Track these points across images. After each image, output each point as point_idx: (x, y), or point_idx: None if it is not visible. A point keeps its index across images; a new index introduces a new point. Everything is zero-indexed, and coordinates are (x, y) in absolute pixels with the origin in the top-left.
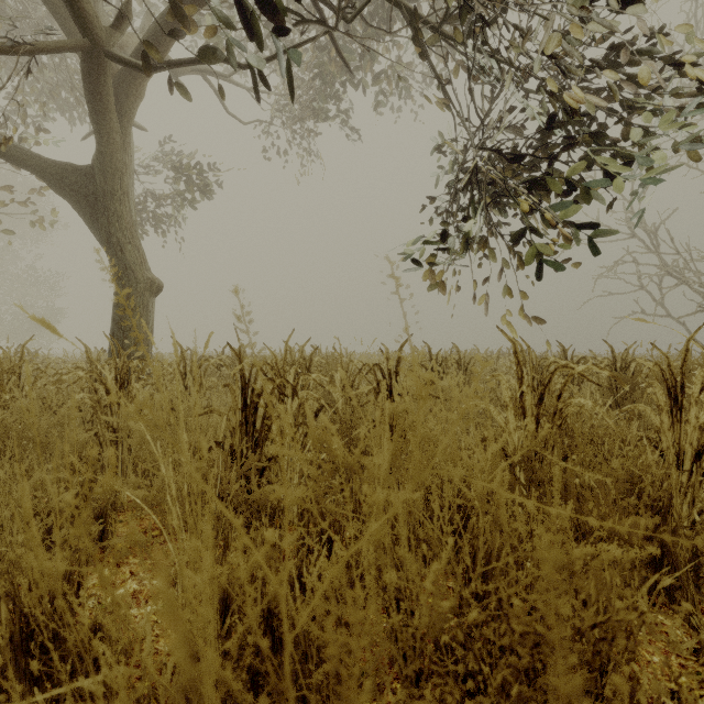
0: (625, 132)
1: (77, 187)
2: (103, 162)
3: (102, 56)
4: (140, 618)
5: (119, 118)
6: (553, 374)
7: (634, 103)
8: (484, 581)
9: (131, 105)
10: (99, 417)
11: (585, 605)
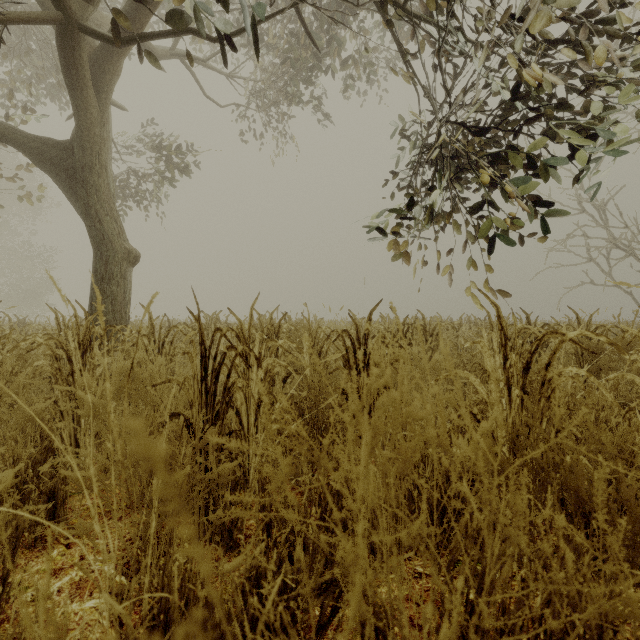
0: (587, 104)
1: (57, 161)
2: (82, 136)
3: (77, 30)
4: (80, 616)
5: (97, 94)
6: (541, 341)
7: (595, 76)
8: (480, 593)
9: (108, 81)
10: (60, 385)
11: (615, 634)
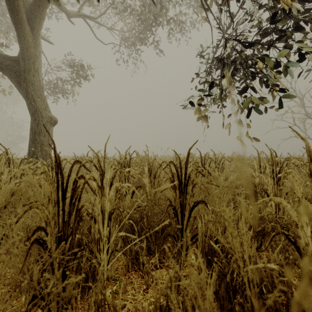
0: (310, 30)
1: (10, 67)
2: (23, 53)
3: None
4: None
5: (31, 30)
6: None
7: None
8: None
9: (38, 22)
10: None
11: None
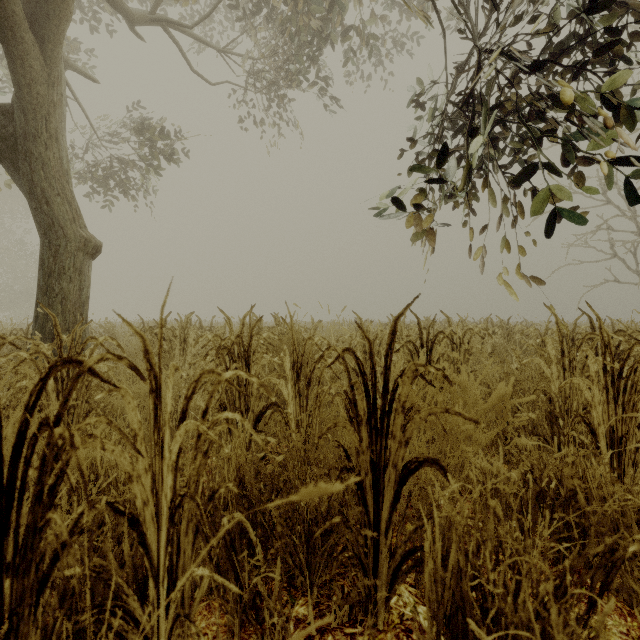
0: None
1: None
2: (21, 96)
3: None
4: None
5: (41, 44)
6: None
7: None
8: None
9: (54, 28)
10: None
11: None
